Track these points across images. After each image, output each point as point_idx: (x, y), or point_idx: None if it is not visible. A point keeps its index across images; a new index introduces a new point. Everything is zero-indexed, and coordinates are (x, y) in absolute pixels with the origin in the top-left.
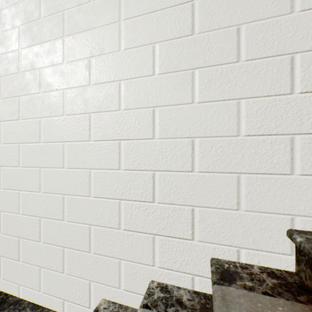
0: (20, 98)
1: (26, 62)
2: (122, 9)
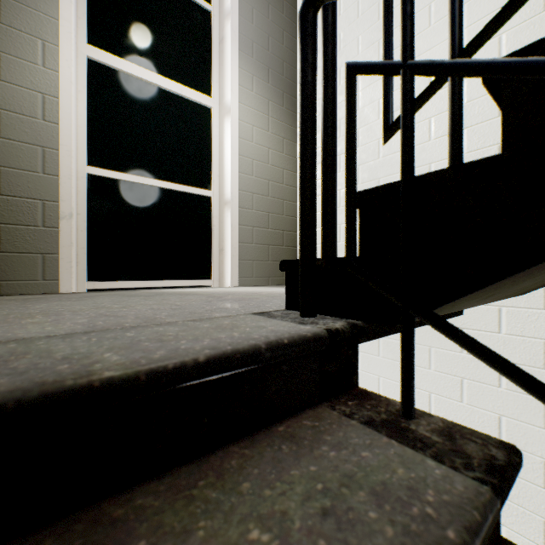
0: (359, 131)
1: (364, 100)
2: (464, 20)
